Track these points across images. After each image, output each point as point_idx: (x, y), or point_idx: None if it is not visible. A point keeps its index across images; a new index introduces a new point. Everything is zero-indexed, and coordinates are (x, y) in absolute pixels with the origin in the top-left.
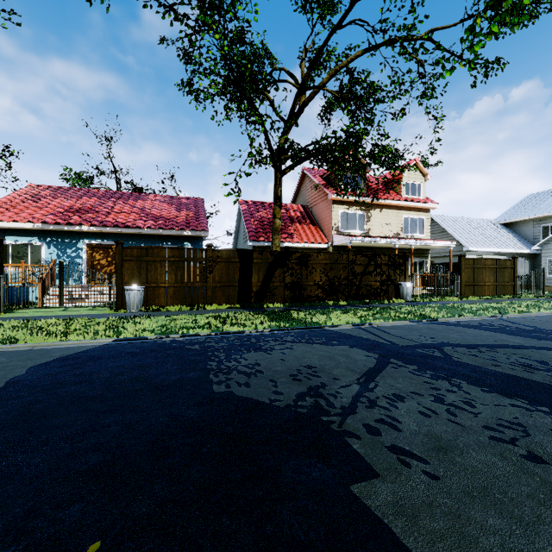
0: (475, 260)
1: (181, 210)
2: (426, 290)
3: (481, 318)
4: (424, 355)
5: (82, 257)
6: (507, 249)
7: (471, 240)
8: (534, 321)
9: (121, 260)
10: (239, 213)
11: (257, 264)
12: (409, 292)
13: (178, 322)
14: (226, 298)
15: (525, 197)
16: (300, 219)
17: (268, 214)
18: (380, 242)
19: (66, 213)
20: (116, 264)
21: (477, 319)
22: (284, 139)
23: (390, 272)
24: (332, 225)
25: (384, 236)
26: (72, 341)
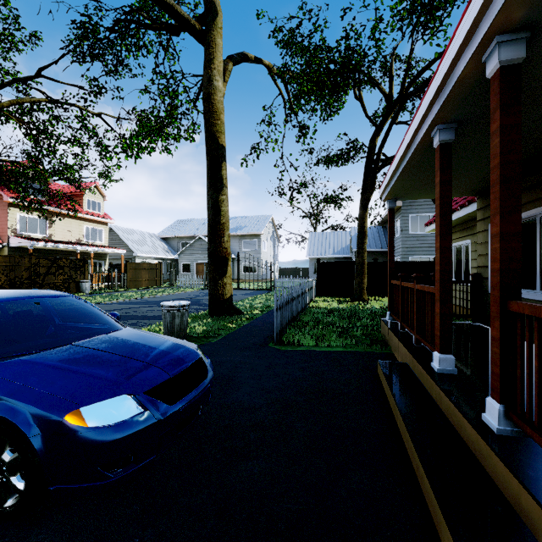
0: (137, 264)
1: None
2: (104, 285)
3: (129, 300)
4: (86, 316)
5: None
6: (162, 256)
7: (139, 248)
8: (154, 298)
9: None
10: None
11: None
12: (88, 287)
13: None
14: None
15: (176, 221)
16: None
17: None
18: (63, 247)
19: None
20: None
21: (127, 300)
22: None
23: (72, 273)
24: (9, 227)
25: (67, 241)
26: None
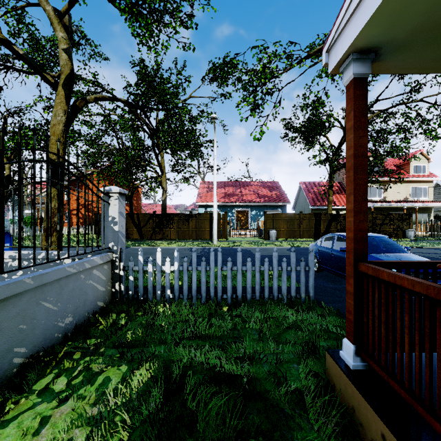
0: None
1: (272, 190)
2: (427, 234)
3: None
4: None
5: (234, 216)
6: None
7: None
8: None
9: (266, 219)
10: (299, 189)
11: (323, 220)
12: (411, 235)
13: (301, 243)
14: (308, 236)
15: None
16: (338, 191)
17: (318, 189)
18: (393, 205)
19: (227, 197)
20: (264, 221)
21: None
22: (335, 157)
23: (399, 224)
24: None
25: (396, 200)
26: (279, 247)
